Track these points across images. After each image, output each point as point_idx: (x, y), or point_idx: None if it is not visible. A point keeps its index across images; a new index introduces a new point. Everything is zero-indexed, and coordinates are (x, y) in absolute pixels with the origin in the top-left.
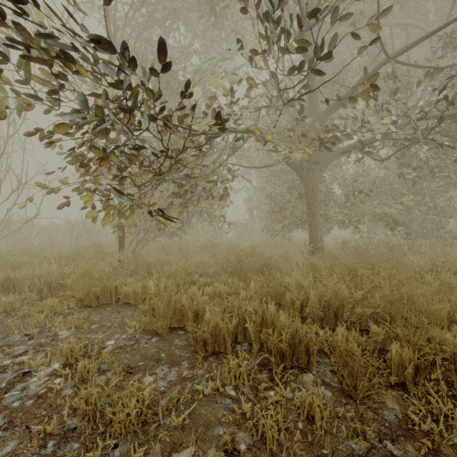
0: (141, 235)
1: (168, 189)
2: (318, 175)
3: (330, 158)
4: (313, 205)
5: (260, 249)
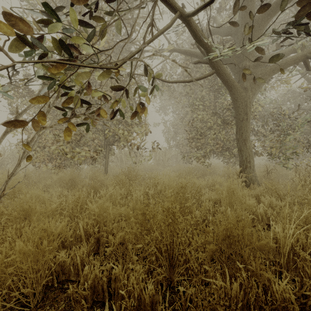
0: (54, 163)
1: (49, 92)
2: (251, 94)
3: (267, 74)
4: (245, 129)
5: (193, 185)
